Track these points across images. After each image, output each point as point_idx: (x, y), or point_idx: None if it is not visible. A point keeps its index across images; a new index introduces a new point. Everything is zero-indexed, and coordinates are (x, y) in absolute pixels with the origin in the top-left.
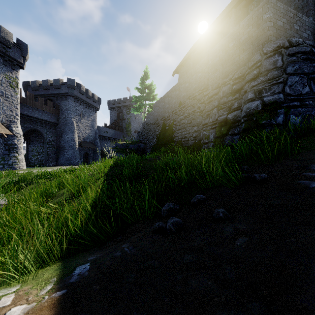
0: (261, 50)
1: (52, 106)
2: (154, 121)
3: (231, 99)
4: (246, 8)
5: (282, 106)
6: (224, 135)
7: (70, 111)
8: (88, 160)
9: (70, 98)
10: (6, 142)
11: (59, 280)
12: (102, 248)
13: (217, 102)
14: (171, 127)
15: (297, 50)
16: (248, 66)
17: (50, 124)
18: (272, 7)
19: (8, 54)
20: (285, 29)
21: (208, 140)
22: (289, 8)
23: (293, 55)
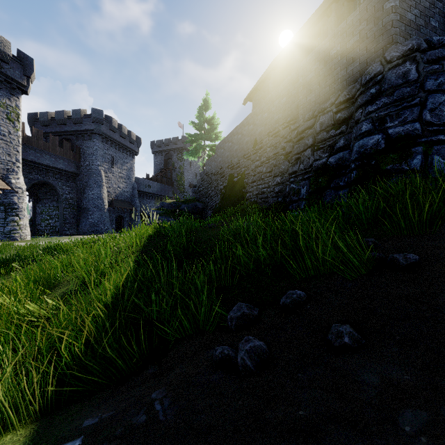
0: (382, 57)
1: (71, 149)
2: (217, 170)
3: (333, 134)
4: (353, 3)
5: (419, 141)
6: (322, 189)
7: (96, 156)
8: (122, 227)
9: (96, 137)
10: (2, 201)
11: None
12: (118, 391)
13: (312, 139)
14: (241, 178)
15: (440, 54)
16: (361, 82)
17: (68, 175)
18: None
19: (4, 72)
20: (418, 25)
21: (299, 197)
22: None
23: (434, 63)
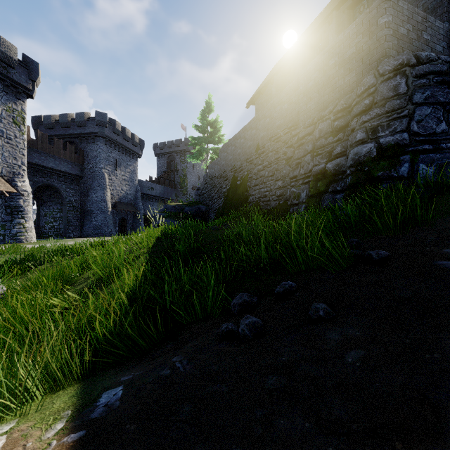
0: (376, 70)
1: (75, 152)
2: (221, 173)
3: (331, 141)
4: (353, 10)
5: (407, 150)
6: (321, 193)
7: (100, 159)
8: (125, 229)
9: (100, 140)
10: (8, 204)
11: (75, 415)
12: (143, 361)
13: (312, 145)
14: (244, 181)
15: (428, 69)
16: (356, 93)
17: (72, 178)
18: (391, 7)
19: (11, 77)
20: (410, 39)
21: (299, 200)
22: (416, 9)
23: (422, 77)
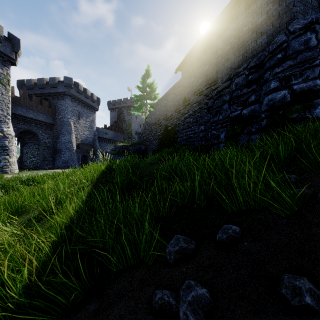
0: (286, 29)
1: (49, 106)
2: (156, 121)
3: (246, 92)
4: None
5: None
6: (237, 134)
7: (67, 111)
8: (86, 163)
9: (67, 97)
10: None
11: None
12: None
13: (229, 96)
14: (174, 126)
15: None
16: (268, 50)
17: (46, 125)
18: None
19: None
20: (313, 6)
21: (218, 140)
22: None
23: None
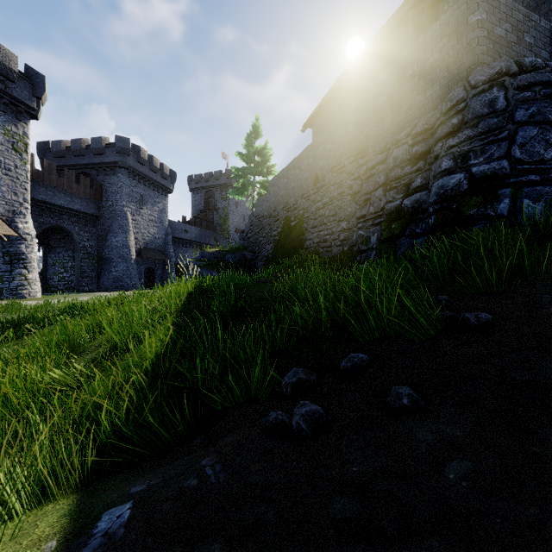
0: (466, 80)
1: (90, 186)
2: (270, 212)
3: (409, 171)
4: (435, 9)
5: (507, 182)
6: (396, 237)
7: (121, 194)
8: (153, 281)
9: (121, 171)
10: (6, 250)
11: (61, 548)
12: (163, 462)
13: (384, 176)
14: (299, 222)
15: (533, 79)
16: (441, 110)
17: (86, 218)
18: (485, 2)
19: (10, 92)
20: (509, 42)
21: (368, 246)
22: (516, 5)
23: (526, 89)
